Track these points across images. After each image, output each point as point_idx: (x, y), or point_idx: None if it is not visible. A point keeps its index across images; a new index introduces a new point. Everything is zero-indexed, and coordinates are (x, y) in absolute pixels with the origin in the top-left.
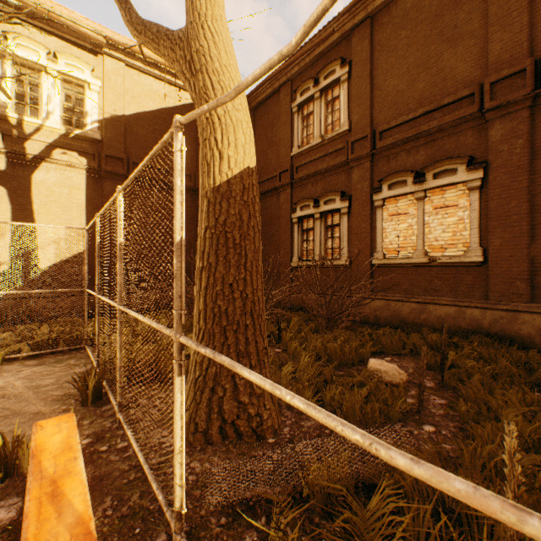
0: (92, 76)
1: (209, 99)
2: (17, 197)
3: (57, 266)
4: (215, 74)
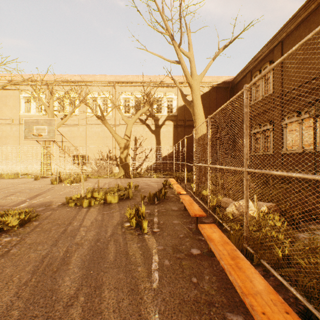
0: (174, 95)
1: (195, 121)
2: (157, 137)
3: (165, 156)
4: (196, 116)
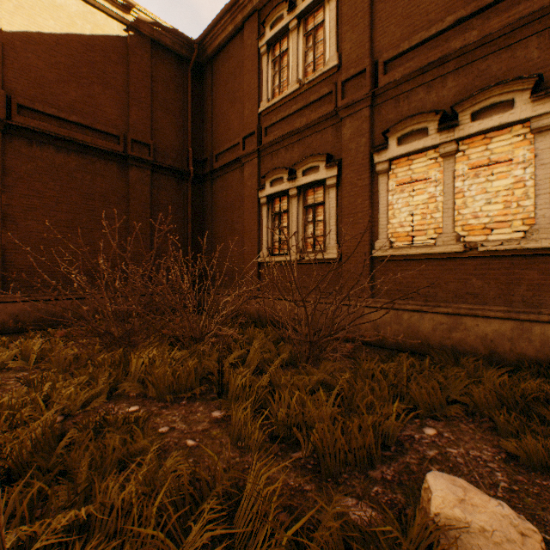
0: None
1: None
2: None
3: None
4: None
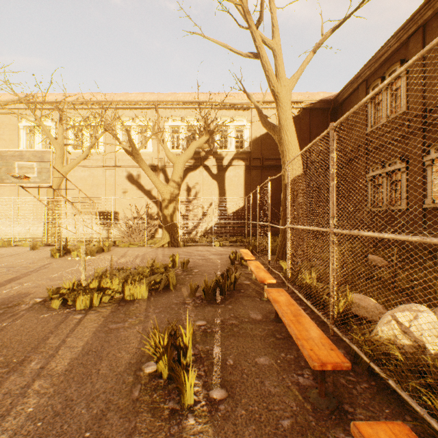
0: (246, 122)
1: (284, 155)
2: (220, 184)
3: (233, 213)
4: (286, 146)
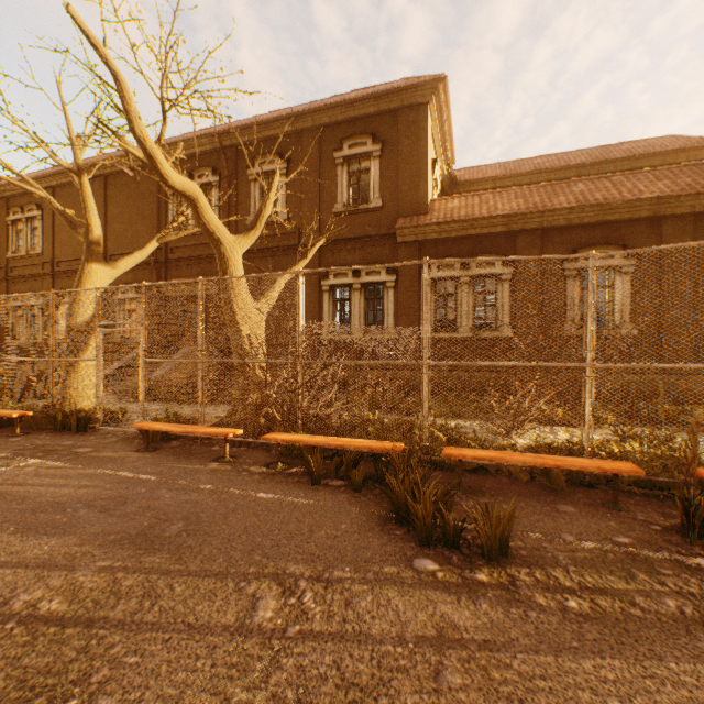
0: None
1: None
2: None
3: None
4: None
